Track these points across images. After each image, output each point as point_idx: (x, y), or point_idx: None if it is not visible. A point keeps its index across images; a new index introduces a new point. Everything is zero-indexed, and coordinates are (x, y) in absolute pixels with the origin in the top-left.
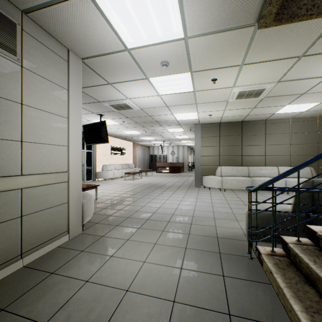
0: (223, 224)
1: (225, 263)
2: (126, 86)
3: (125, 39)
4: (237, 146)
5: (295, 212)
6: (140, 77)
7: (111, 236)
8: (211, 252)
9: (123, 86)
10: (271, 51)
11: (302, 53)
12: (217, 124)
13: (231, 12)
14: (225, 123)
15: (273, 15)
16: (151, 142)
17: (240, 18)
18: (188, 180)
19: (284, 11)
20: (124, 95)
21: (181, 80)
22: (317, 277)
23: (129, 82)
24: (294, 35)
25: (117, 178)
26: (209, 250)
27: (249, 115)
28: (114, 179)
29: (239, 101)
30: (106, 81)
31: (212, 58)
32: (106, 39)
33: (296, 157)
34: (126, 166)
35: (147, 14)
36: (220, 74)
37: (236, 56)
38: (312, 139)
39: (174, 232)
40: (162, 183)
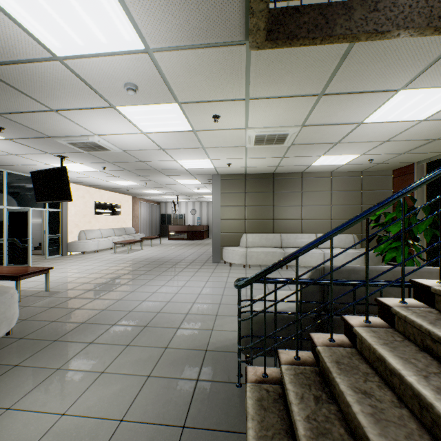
0: (224, 324)
1: (196, 401)
2: (83, 116)
3: (45, 41)
4: (268, 206)
5: (300, 313)
6: (101, 104)
7: (32, 364)
8: (184, 380)
9: (78, 115)
10: (280, 84)
11: (321, 90)
12: (242, 176)
13: (204, 18)
14: (252, 175)
15: (264, 32)
16: (160, 196)
17: (220, 31)
18: (209, 251)
19: (280, 28)
20: (87, 130)
21: (168, 113)
22: (294, 429)
23: (85, 110)
24: (303, 65)
25: (104, 251)
26: (183, 377)
27: (280, 166)
28: (99, 252)
29: (262, 148)
30: (45, 106)
31: (202, 85)
32: (10, 36)
33: (337, 221)
34: (120, 232)
35: (65, 2)
36: (222, 109)
37: (235, 86)
38: (355, 199)
39: (145, 345)
40: (169, 258)
